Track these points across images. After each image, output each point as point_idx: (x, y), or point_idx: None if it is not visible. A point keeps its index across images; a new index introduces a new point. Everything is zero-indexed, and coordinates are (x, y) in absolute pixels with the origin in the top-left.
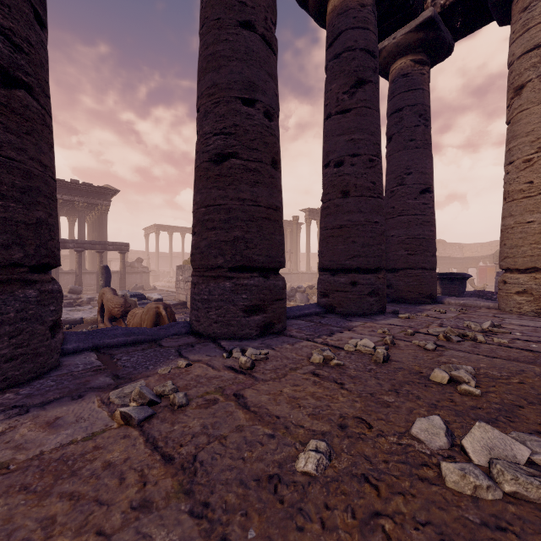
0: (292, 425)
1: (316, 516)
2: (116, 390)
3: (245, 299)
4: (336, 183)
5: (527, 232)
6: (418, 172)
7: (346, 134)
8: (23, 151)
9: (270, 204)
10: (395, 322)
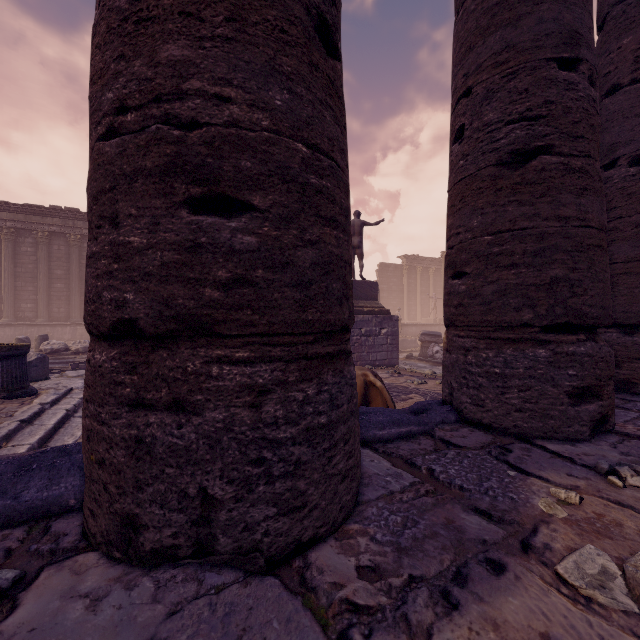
0: None
1: None
2: (561, 563)
3: (573, 377)
4: (636, 189)
5: None
6: None
7: None
8: (343, 154)
9: (602, 224)
10: None
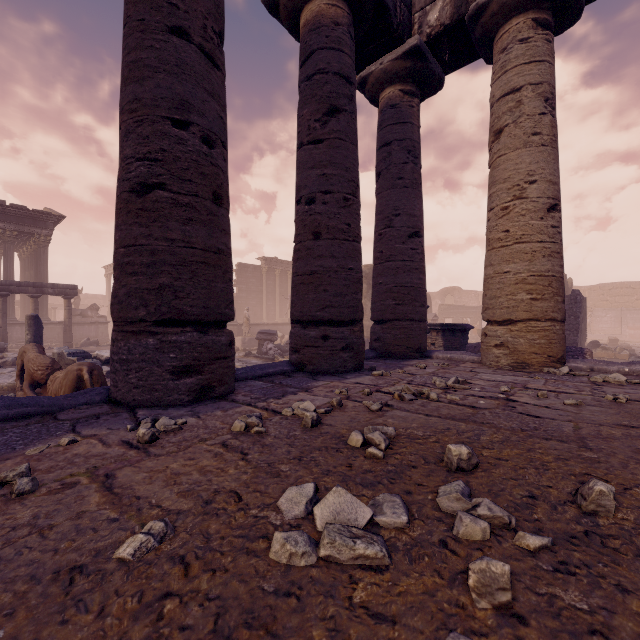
0: (148, 506)
1: (95, 605)
2: None
3: (173, 359)
4: (308, 222)
5: (504, 282)
6: (406, 214)
7: (318, 168)
8: None
9: (209, 247)
10: (364, 380)
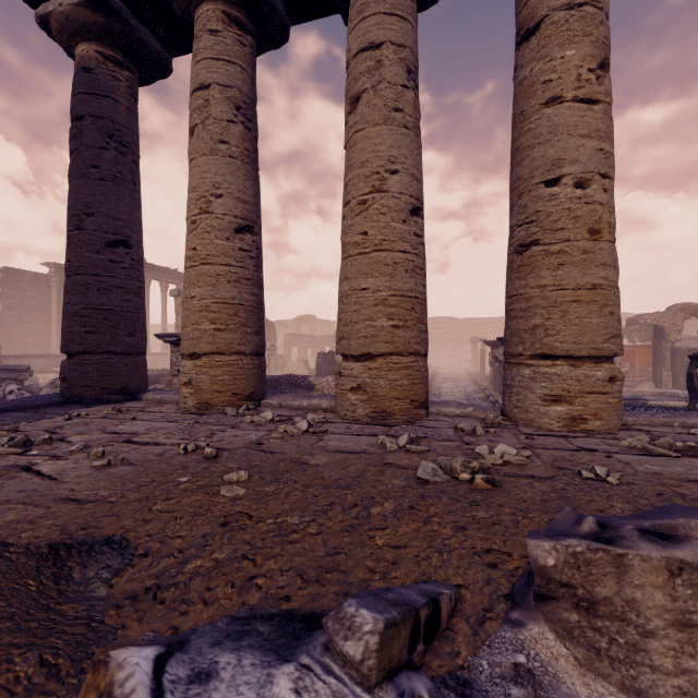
0: None
1: None
2: None
3: None
4: None
5: (191, 309)
6: (103, 215)
7: None
8: None
9: None
10: None
